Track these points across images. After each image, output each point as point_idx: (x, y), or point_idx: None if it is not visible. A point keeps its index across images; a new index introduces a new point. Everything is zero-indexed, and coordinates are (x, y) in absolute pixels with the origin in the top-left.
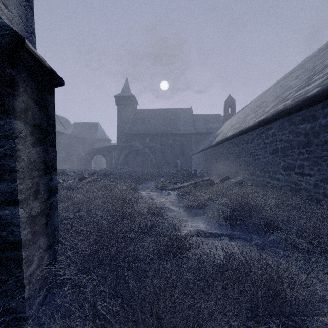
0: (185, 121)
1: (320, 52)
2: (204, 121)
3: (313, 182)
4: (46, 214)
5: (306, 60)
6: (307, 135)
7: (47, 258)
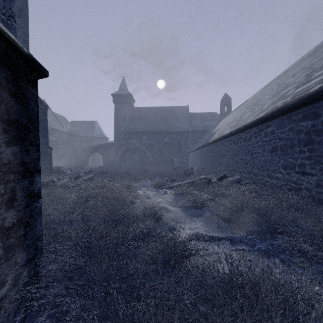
0: (182, 119)
1: (317, 50)
2: (200, 119)
3: (315, 182)
4: (25, 223)
5: (303, 58)
6: (308, 132)
7: (26, 274)
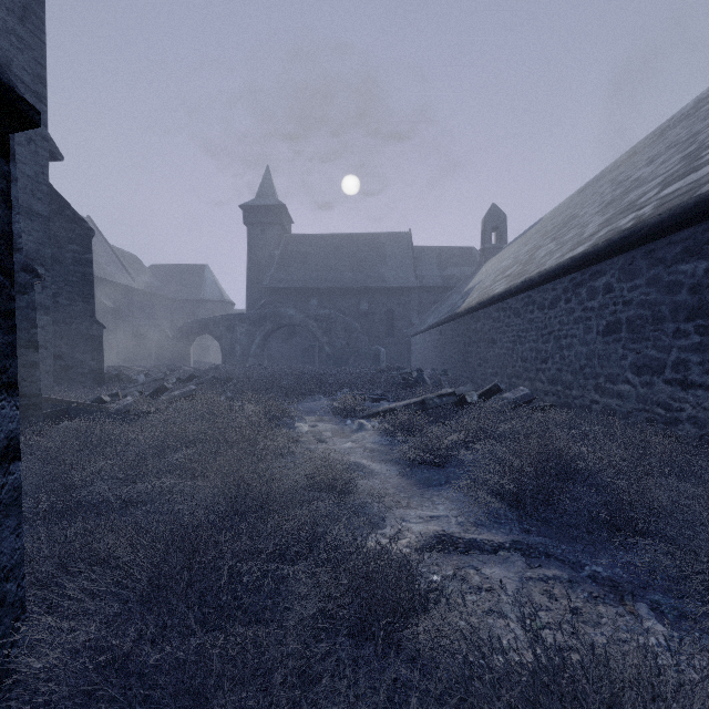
0: (397, 262)
1: (700, 105)
2: (437, 262)
3: None
4: None
5: (668, 124)
6: (697, 288)
7: None
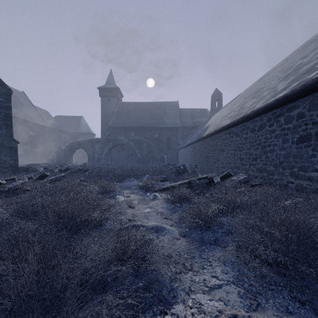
0: (172, 115)
1: None
2: (190, 115)
3: None
4: None
5: (305, 45)
6: None
7: None
